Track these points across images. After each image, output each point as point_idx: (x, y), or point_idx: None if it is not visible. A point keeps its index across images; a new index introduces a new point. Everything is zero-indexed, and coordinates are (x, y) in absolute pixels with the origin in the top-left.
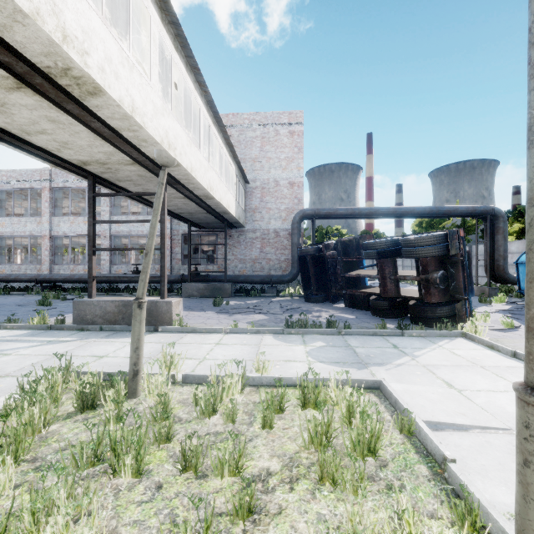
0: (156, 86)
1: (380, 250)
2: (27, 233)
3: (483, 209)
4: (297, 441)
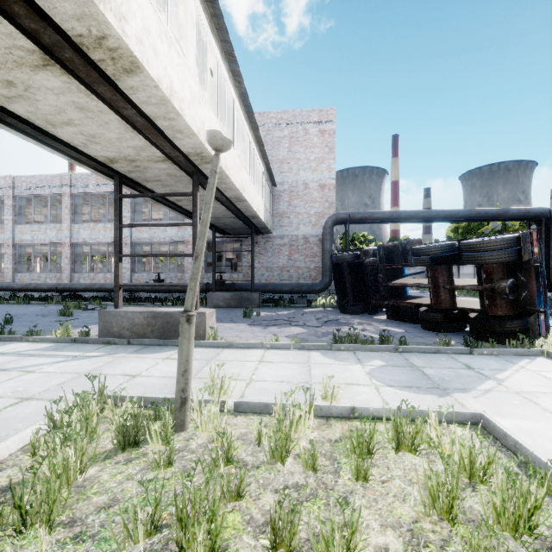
0: (193, 69)
1: (434, 256)
2: (47, 240)
3: (537, 211)
4: (408, 502)
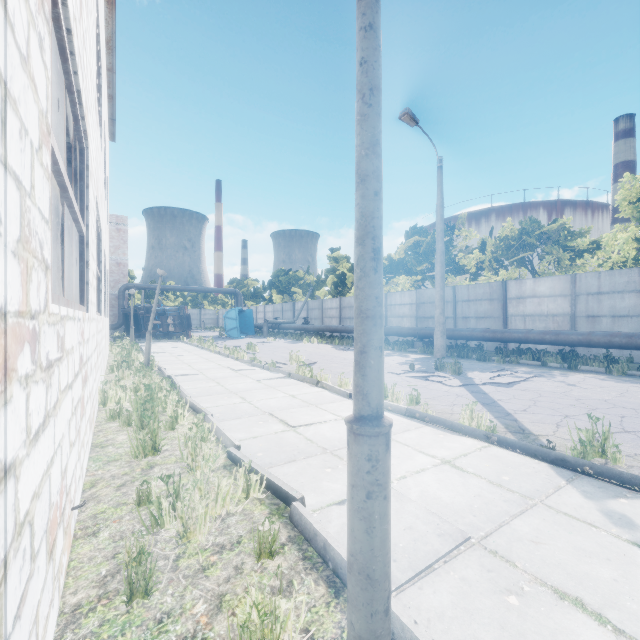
0: None
1: (159, 313)
2: None
3: (231, 290)
4: None
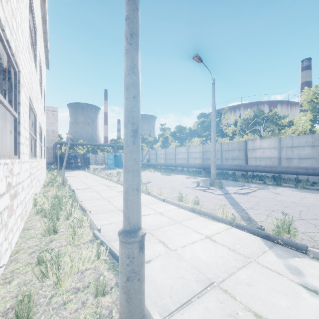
0: None
1: (73, 156)
2: None
3: (111, 145)
4: None
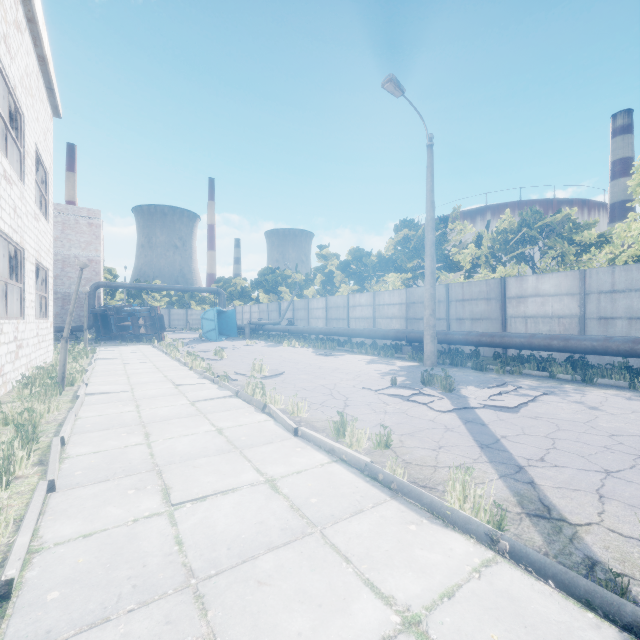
0: None
1: (129, 313)
2: None
3: (213, 289)
4: None
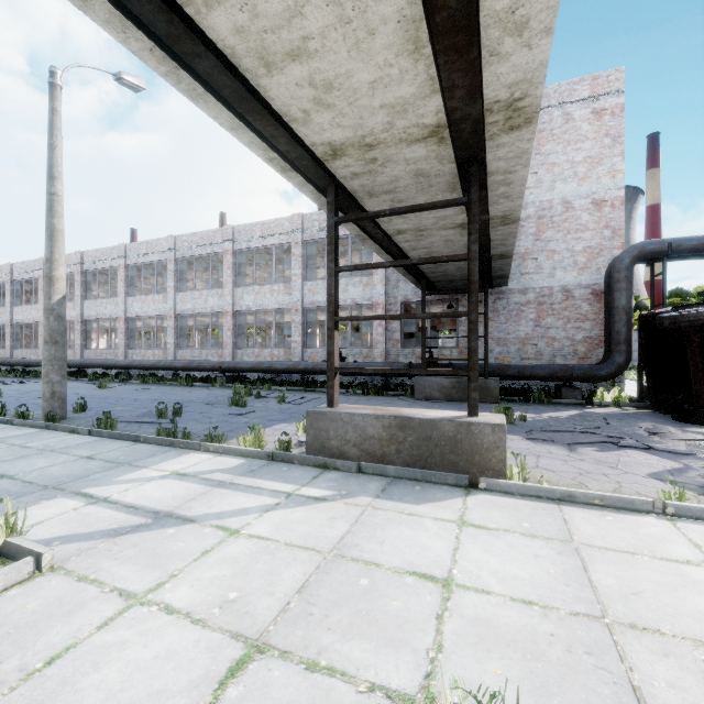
0: None
1: None
2: (209, 309)
3: None
4: None
